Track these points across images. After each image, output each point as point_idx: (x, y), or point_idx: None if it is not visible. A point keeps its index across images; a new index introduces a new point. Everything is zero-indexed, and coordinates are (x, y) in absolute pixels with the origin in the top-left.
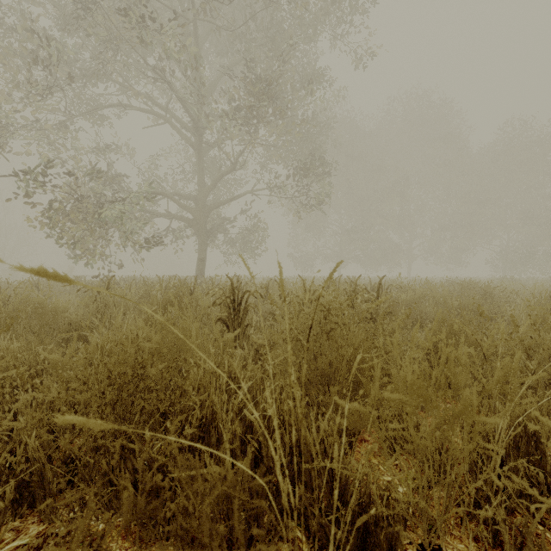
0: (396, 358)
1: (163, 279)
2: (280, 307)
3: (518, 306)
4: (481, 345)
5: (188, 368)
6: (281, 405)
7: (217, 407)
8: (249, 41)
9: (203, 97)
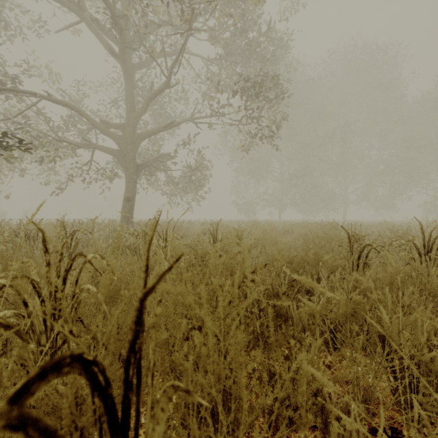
0: None
1: None
2: None
3: None
4: None
5: None
6: None
7: None
8: None
9: None
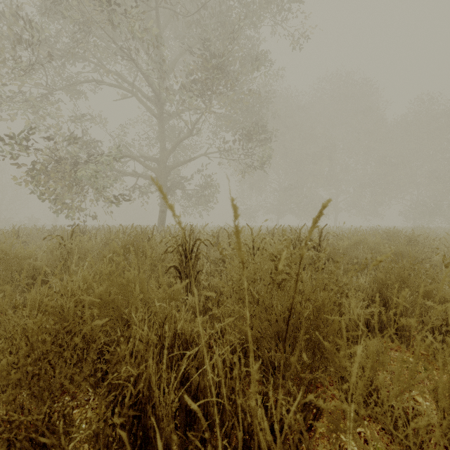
0: (345, 307)
1: (119, 228)
2: (229, 254)
3: (441, 251)
4: (435, 295)
5: (133, 321)
6: (233, 383)
7: (153, 385)
8: (202, 27)
9: (163, 73)
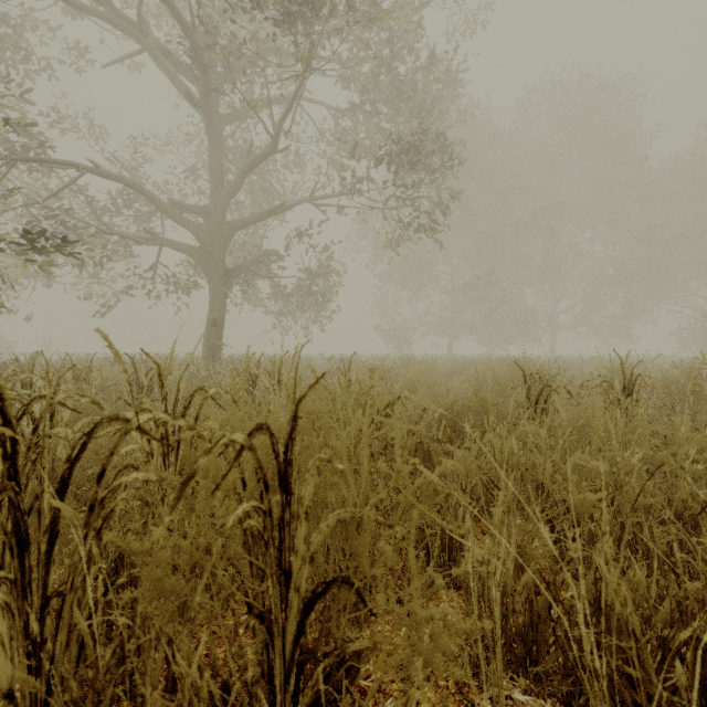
0: None
1: None
2: None
3: None
4: None
5: None
6: None
7: None
8: None
9: None
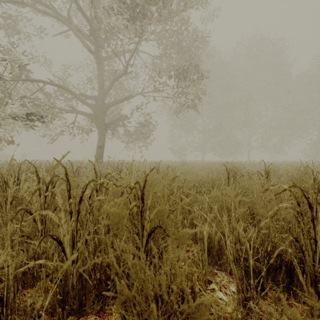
0: None
1: None
2: None
3: None
4: None
5: None
6: None
7: None
8: None
9: None
